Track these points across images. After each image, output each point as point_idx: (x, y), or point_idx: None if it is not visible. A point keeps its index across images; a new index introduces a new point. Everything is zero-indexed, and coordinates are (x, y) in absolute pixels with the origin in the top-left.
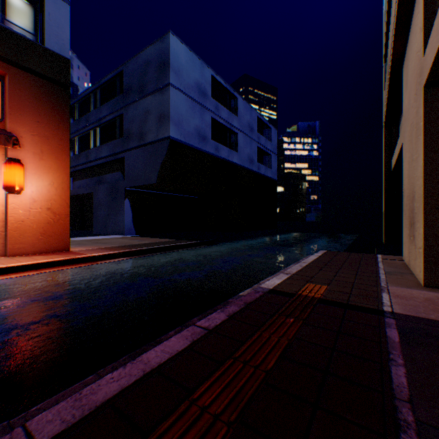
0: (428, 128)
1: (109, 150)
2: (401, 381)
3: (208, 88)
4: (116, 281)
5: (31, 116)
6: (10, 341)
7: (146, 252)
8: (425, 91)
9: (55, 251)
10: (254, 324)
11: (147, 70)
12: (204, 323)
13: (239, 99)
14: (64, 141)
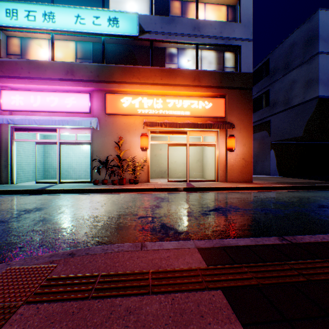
0: None
1: (256, 117)
2: None
3: None
4: (308, 202)
5: (235, 112)
6: (287, 214)
7: (306, 188)
8: None
9: (245, 182)
10: None
11: (292, 50)
12: None
13: None
14: (249, 120)
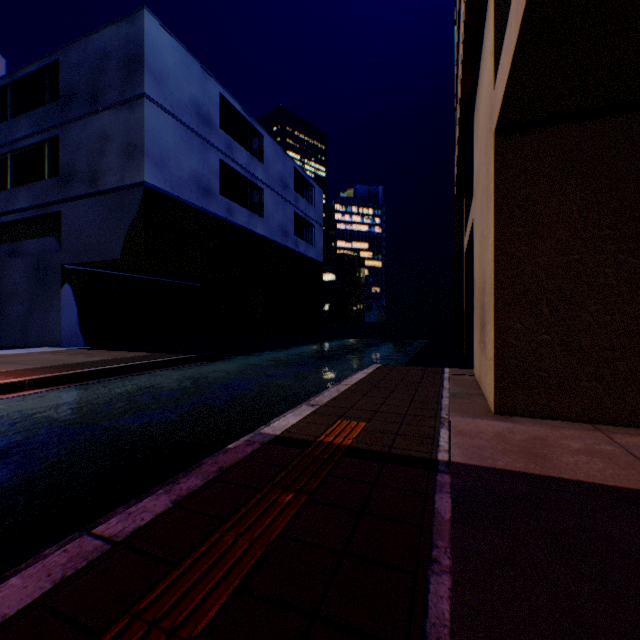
0: (499, 192)
1: (32, 198)
2: (442, 610)
3: (215, 113)
4: None
5: None
6: None
7: (89, 376)
8: (496, 140)
9: None
10: (216, 516)
11: (105, 67)
12: (113, 526)
13: (266, 139)
14: None
